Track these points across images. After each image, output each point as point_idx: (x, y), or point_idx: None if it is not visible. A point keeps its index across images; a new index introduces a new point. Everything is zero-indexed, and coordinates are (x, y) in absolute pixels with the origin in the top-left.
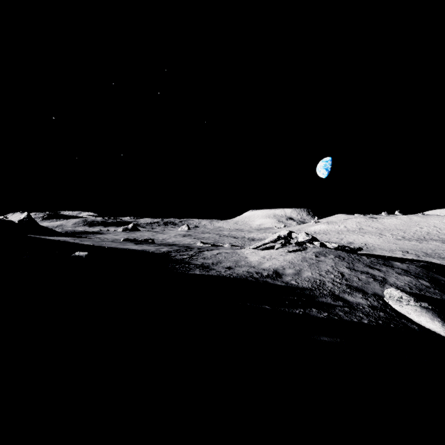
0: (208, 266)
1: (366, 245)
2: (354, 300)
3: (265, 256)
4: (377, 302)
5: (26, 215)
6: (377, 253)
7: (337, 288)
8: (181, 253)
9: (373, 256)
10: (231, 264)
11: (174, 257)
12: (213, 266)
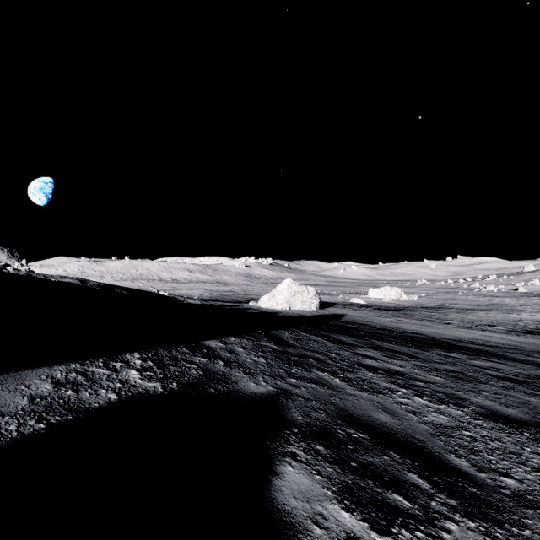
0: None
1: None
2: None
3: None
4: None
5: None
6: None
7: None
8: None
9: None
10: None
11: None
12: None
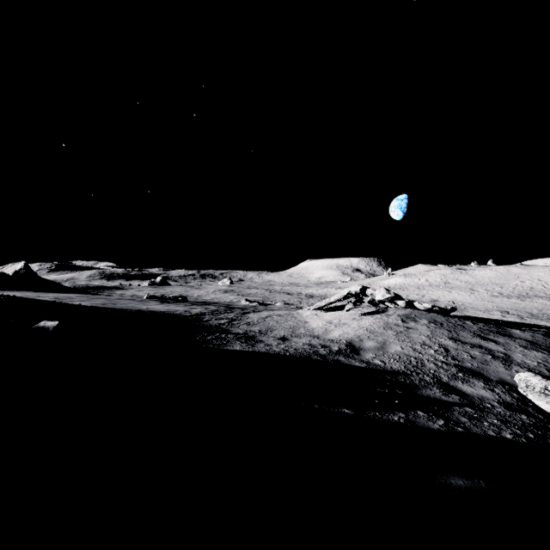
0: (254, 336)
1: (454, 304)
2: (473, 391)
3: (331, 320)
4: (509, 395)
5: (22, 265)
6: (470, 314)
7: (443, 371)
8: (217, 316)
9: (474, 320)
10: (286, 333)
11: (208, 322)
12: (260, 336)
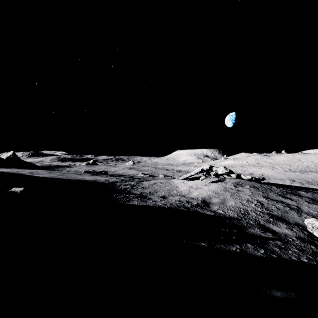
0: (146, 196)
1: (263, 176)
2: (280, 230)
3: (192, 185)
4: (302, 232)
5: (11, 153)
6: (272, 181)
7: (261, 217)
8: (124, 183)
9: (276, 185)
10: (165, 193)
11: (118, 187)
12: (149, 196)
